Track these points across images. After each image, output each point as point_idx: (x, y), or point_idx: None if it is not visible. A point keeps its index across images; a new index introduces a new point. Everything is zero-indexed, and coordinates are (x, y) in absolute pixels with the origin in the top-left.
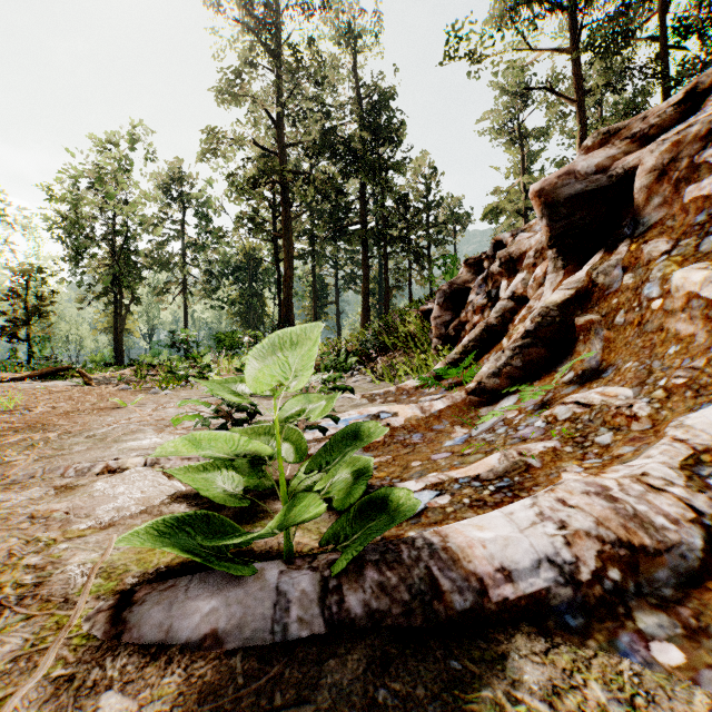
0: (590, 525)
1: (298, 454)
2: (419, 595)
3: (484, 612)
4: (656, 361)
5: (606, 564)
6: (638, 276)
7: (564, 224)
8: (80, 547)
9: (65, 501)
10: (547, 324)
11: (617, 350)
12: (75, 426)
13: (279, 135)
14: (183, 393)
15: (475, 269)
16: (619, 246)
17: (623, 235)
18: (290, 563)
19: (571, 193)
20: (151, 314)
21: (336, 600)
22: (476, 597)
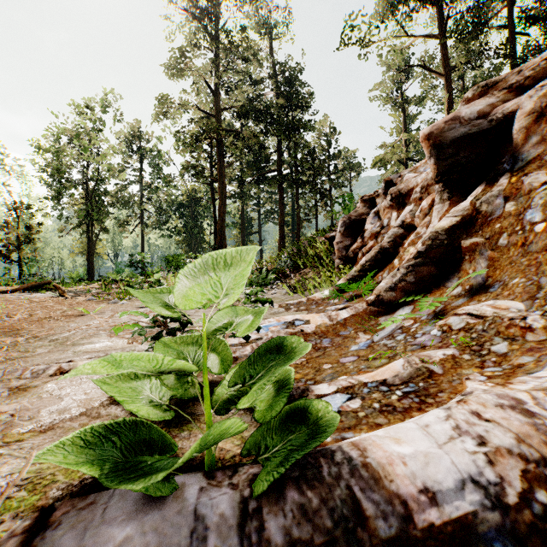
0: (510, 442)
1: (221, 365)
2: (342, 521)
3: (410, 539)
4: (543, 277)
5: (532, 485)
6: (519, 204)
7: (450, 162)
8: (14, 454)
9: (15, 402)
10: (437, 246)
11: (502, 268)
12: (42, 331)
13: (215, 102)
14: (136, 303)
15: (369, 204)
16: (499, 179)
17: (503, 170)
18: (211, 477)
19: (456, 135)
20: (116, 241)
21: (256, 526)
22: (401, 523)
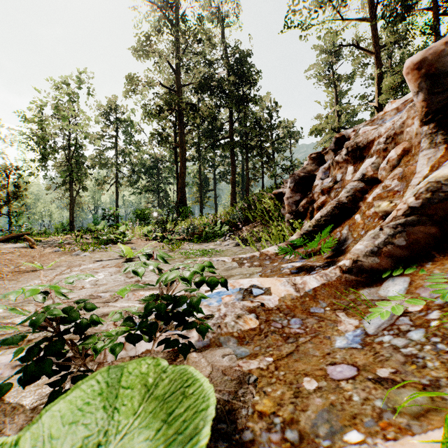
0: None
1: None
2: None
3: None
4: None
5: None
6: None
7: (447, 95)
8: None
9: None
10: (438, 200)
11: None
12: None
13: (176, 79)
14: (97, 255)
15: (318, 161)
16: None
17: None
18: None
19: None
20: (96, 197)
21: None
22: None
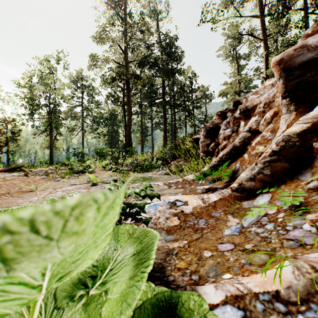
0: None
1: None
2: None
3: None
4: None
5: None
6: None
7: (297, 81)
8: None
9: None
10: (289, 146)
11: None
12: None
13: (125, 57)
14: (72, 180)
15: (222, 117)
16: None
17: None
18: None
19: (303, 60)
20: (68, 140)
21: None
22: None
